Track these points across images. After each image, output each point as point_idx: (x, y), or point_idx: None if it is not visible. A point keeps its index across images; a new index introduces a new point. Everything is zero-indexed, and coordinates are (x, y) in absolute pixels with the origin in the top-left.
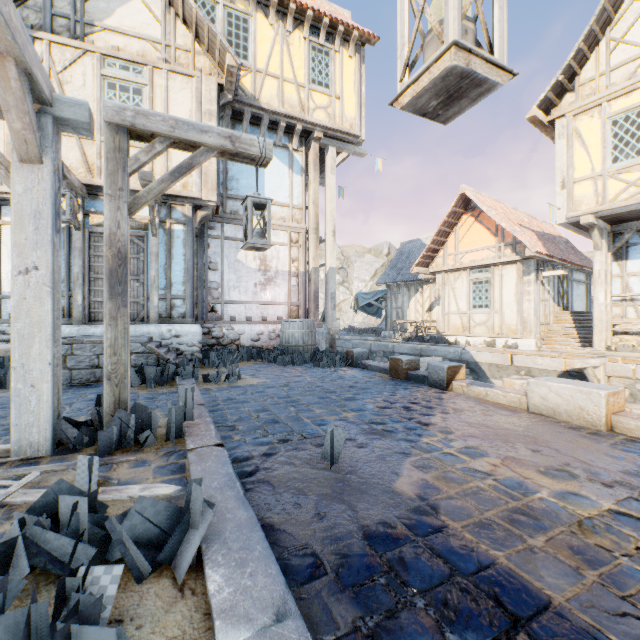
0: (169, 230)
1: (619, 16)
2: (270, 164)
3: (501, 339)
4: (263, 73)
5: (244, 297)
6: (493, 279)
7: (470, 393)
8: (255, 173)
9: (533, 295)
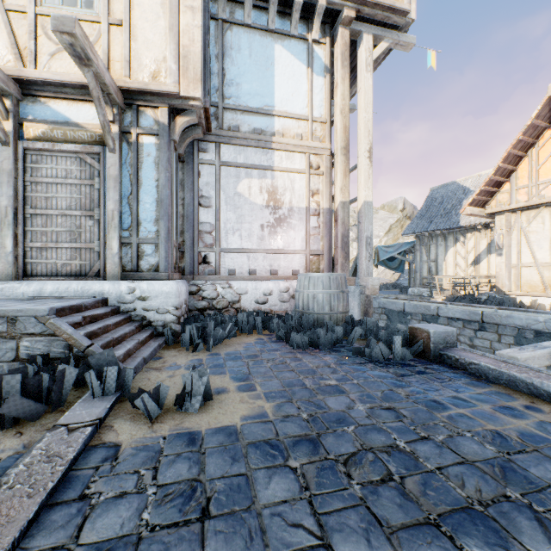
0: (135, 144)
1: None
2: (281, 62)
3: None
4: None
5: (246, 243)
6: None
7: None
8: (261, 75)
9: None
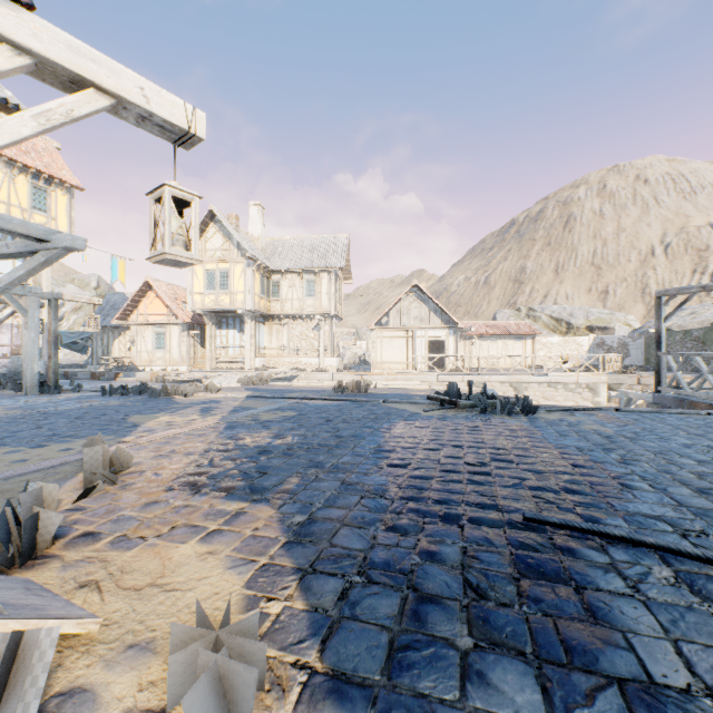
0: None
1: (209, 230)
2: None
3: (171, 367)
4: None
5: None
6: (167, 332)
7: (123, 380)
8: None
9: (187, 343)
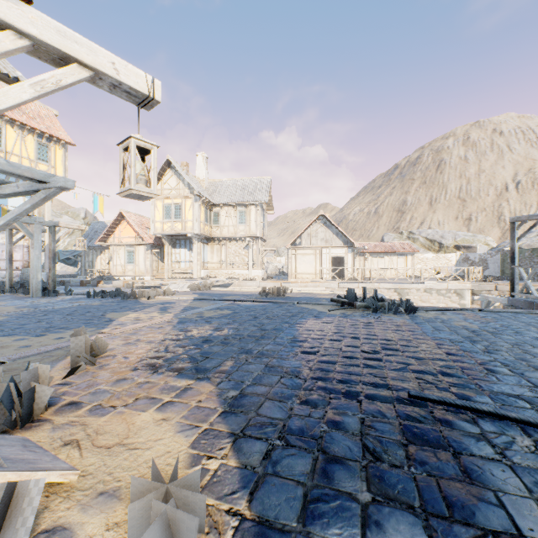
0: None
1: (166, 174)
2: None
3: (139, 277)
4: (11, 153)
5: None
6: (136, 251)
7: (103, 286)
8: None
9: (150, 259)
